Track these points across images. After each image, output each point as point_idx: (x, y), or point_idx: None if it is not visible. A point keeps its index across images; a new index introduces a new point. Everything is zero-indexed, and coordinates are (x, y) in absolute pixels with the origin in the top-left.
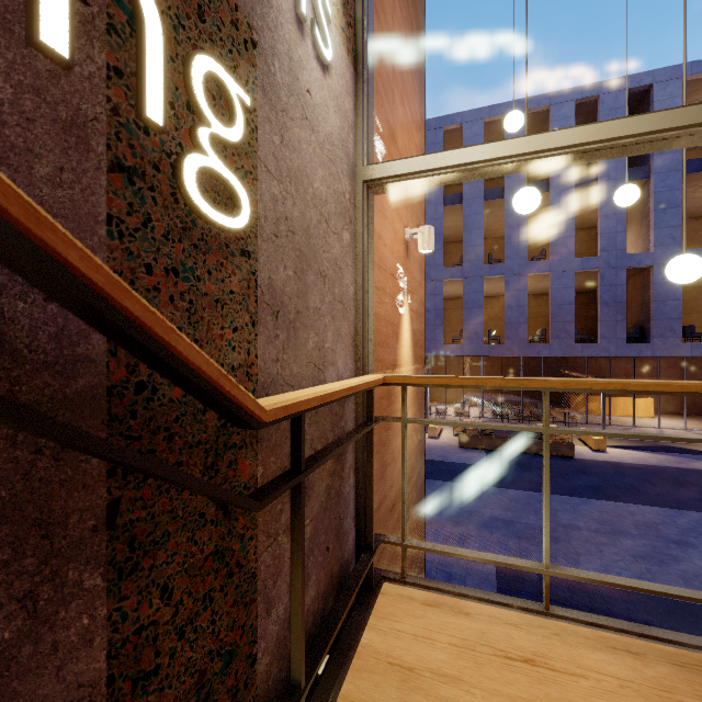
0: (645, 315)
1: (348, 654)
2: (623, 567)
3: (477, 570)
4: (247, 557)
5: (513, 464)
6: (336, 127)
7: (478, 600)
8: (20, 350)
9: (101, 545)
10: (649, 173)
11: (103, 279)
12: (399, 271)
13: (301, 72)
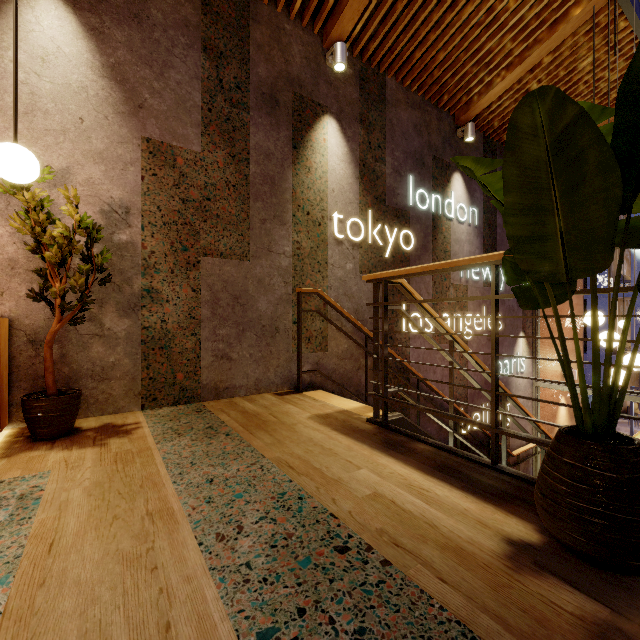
0: None
1: None
2: None
3: None
4: None
5: None
6: (526, 380)
7: None
8: None
9: None
10: None
11: None
12: (557, 390)
13: (517, 383)
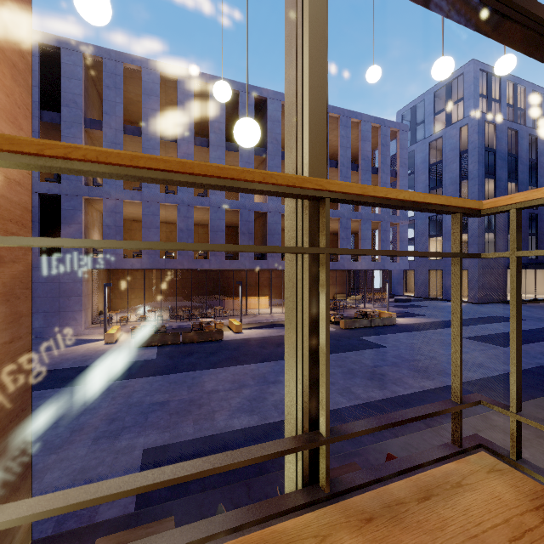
0: (264, 243)
1: None
2: (242, 411)
3: (123, 462)
4: None
5: (179, 353)
6: None
7: None
8: None
9: None
10: (266, 154)
11: None
12: None
13: None
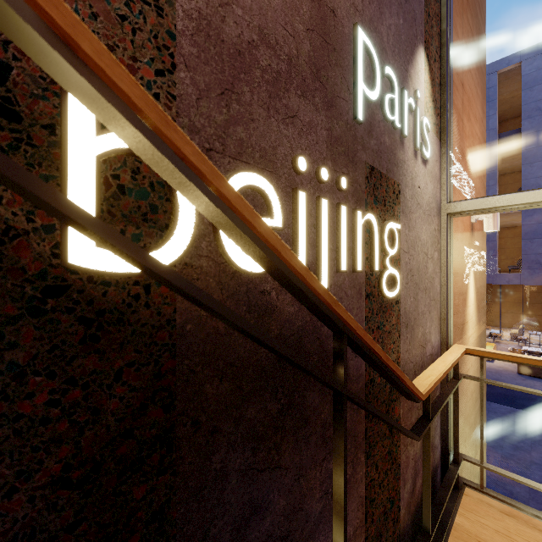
0: None
1: (447, 525)
2: None
3: None
4: (397, 456)
5: None
6: (430, 191)
7: None
8: (351, 377)
9: (363, 445)
10: None
11: (394, 367)
12: (466, 250)
13: (415, 180)
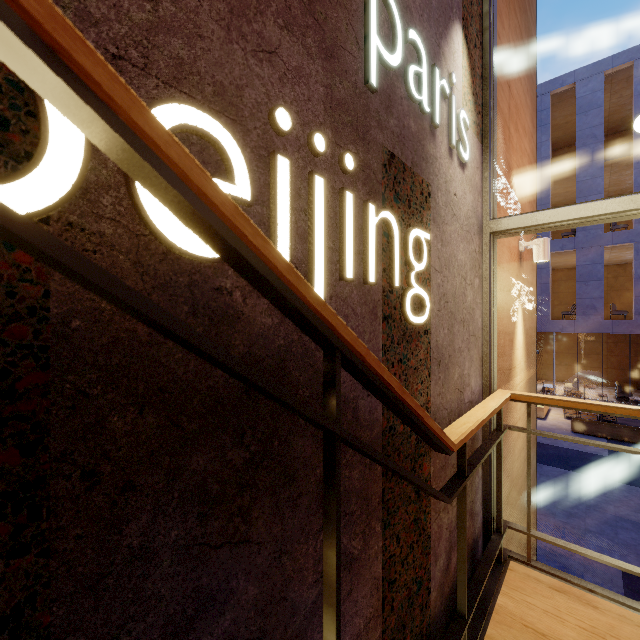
0: None
1: (488, 608)
2: None
3: (598, 569)
4: (426, 525)
5: None
6: (470, 203)
7: (606, 598)
8: (362, 422)
9: (380, 511)
10: None
11: (414, 405)
12: (514, 283)
13: (451, 185)
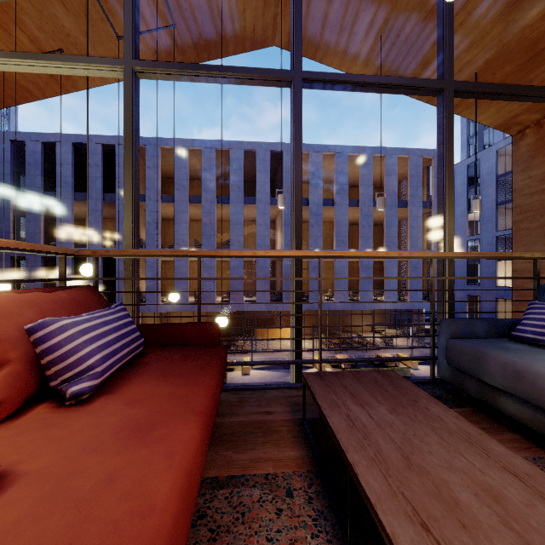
0: (282, 285)
1: None
2: None
3: None
4: None
5: None
6: None
7: None
8: None
9: None
10: None
11: None
12: None
13: None
